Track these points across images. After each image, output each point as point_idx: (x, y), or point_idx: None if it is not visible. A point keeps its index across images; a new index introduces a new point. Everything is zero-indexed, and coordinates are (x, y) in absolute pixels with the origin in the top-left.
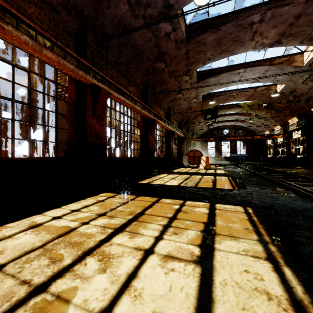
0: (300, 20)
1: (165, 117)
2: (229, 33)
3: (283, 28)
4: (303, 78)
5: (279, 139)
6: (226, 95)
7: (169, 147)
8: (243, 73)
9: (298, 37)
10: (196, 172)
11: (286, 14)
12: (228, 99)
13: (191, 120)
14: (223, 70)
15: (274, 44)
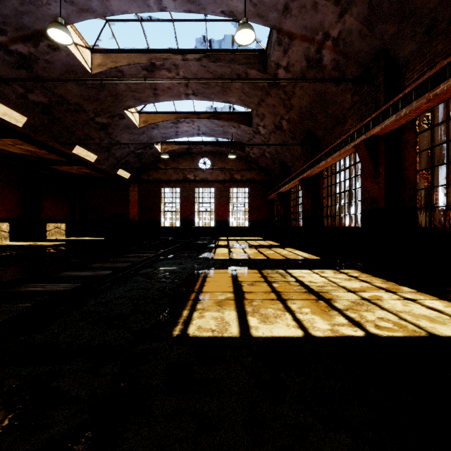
0: None
1: None
2: None
3: None
4: None
5: None
6: None
7: None
8: None
9: None
10: None
11: None
12: None
13: None
14: None
15: None
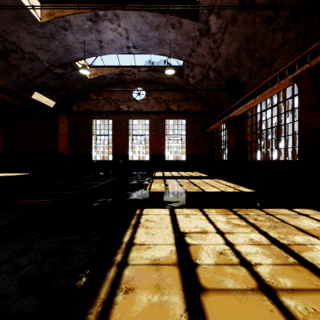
0: None
1: None
2: None
3: None
4: None
5: None
6: None
7: None
8: None
9: None
10: None
11: None
12: None
13: None
14: None
15: None
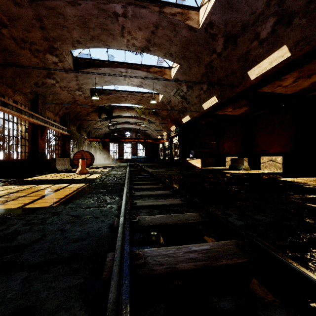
0: (159, 31)
1: (29, 105)
2: (93, 14)
3: (148, 34)
4: (174, 92)
5: (166, 143)
6: (116, 95)
7: (37, 146)
8: (126, 74)
9: (161, 49)
10: (57, 179)
11: (146, 19)
12: (119, 99)
13: (83, 117)
14: (104, 63)
15: (144, 49)
